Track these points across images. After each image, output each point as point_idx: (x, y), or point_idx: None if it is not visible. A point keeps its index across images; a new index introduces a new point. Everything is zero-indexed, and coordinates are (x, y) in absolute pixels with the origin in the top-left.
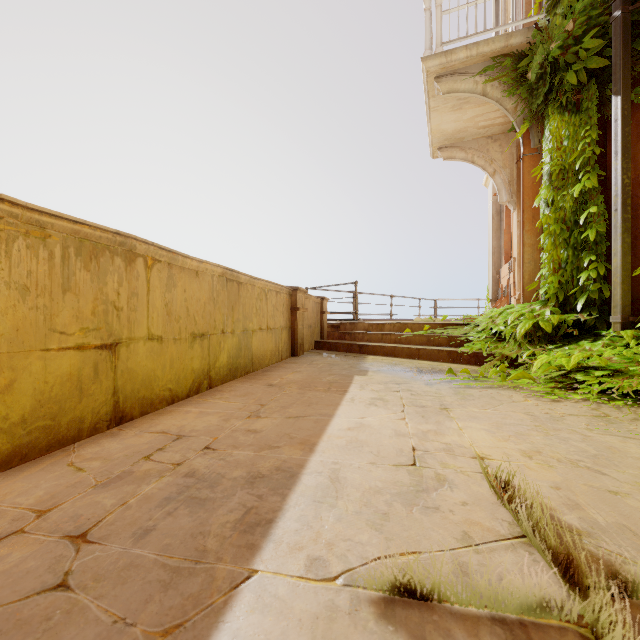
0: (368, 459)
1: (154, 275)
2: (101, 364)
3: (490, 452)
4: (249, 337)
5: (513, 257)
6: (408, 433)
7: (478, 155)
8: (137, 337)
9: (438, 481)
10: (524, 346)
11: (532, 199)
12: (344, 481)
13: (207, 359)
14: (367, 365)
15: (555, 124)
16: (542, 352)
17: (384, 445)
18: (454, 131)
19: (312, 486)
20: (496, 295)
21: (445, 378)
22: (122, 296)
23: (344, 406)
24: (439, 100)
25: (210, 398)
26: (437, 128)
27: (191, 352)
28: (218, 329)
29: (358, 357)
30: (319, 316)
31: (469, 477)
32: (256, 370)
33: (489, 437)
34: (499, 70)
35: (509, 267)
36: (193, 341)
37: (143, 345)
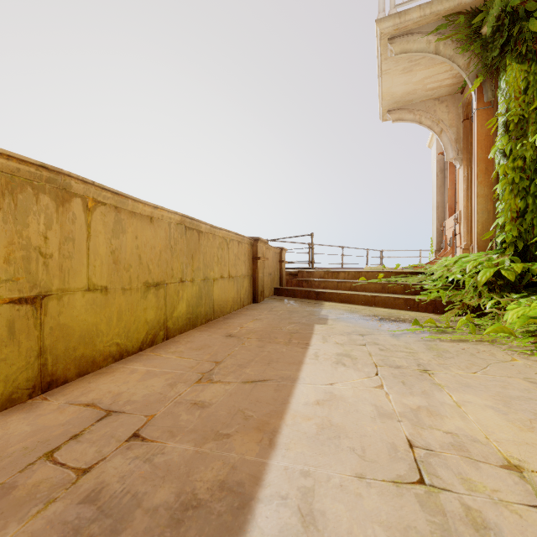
0: (351, 466)
1: (96, 219)
2: (19, 321)
3: (522, 454)
4: (210, 285)
5: (459, 210)
6: (394, 412)
7: (425, 116)
8: (73, 288)
9: (475, 528)
10: (485, 295)
11: (485, 151)
12: (323, 523)
13: (163, 309)
14: (325, 312)
15: (513, 74)
16: (514, 302)
17: (368, 435)
18: (403, 94)
19: (272, 536)
20: (440, 246)
21: (410, 329)
22: (51, 241)
23: (308, 365)
24: (391, 63)
25: (163, 352)
26: (387, 91)
27: (144, 302)
28: (176, 278)
29: (315, 303)
30: (278, 265)
31: (521, 518)
32: (217, 317)
33: (504, 422)
34: (452, 28)
35: (454, 219)
36: (146, 291)
37: (81, 297)
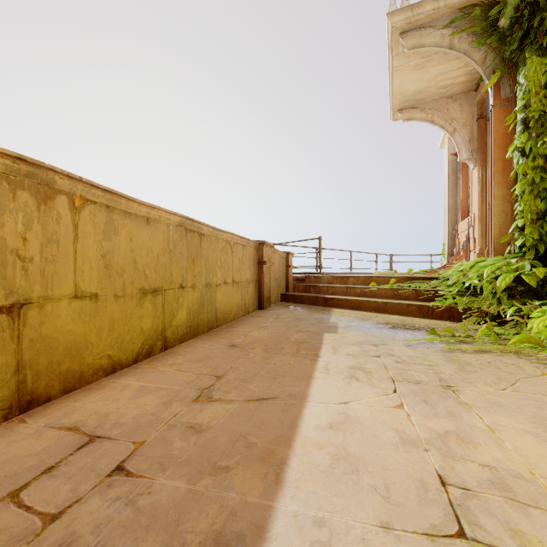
0: (375, 511)
1: (85, 219)
2: None
3: None
4: (213, 291)
5: (473, 212)
6: (418, 438)
7: (438, 115)
8: (57, 295)
9: None
10: (504, 301)
11: (502, 150)
12: None
13: (161, 317)
14: (335, 320)
15: (533, 68)
16: (538, 310)
17: (391, 469)
18: (415, 92)
19: None
20: (452, 250)
21: (426, 338)
22: (31, 242)
23: (318, 380)
24: (402, 59)
25: (160, 364)
26: (398, 89)
27: (140, 310)
28: (175, 283)
29: (324, 310)
30: (285, 270)
31: None
32: (220, 325)
33: None
34: (467, 21)
35: (468, 222)
36: (142, 298)
37: (67, 305)
